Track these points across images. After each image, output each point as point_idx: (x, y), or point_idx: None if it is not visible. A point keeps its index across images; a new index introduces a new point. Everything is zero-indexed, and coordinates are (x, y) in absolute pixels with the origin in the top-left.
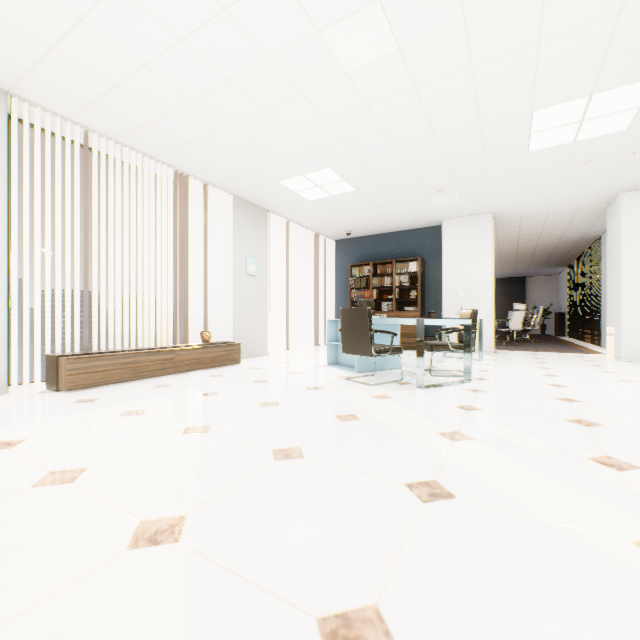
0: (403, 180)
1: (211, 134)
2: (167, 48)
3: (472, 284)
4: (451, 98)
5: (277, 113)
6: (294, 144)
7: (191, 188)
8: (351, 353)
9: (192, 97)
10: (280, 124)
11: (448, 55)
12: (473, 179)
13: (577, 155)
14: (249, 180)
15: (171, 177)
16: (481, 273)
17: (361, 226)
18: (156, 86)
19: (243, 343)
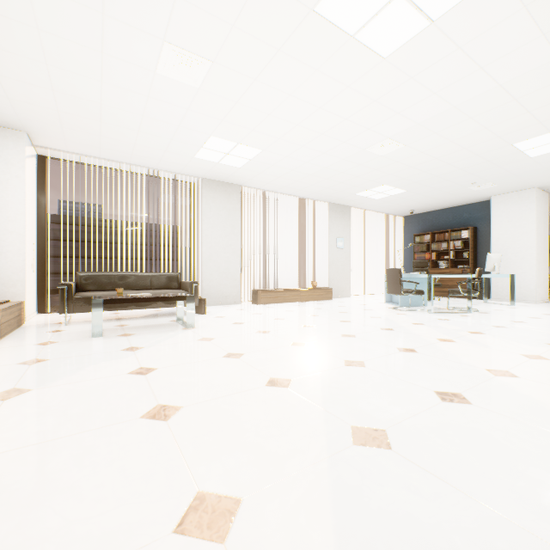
0: (439, 182)
1: (317, 183)
2: (301, 165)
3: (517, 246)
4: (447, 151)
5: (349, 172)
6: (360, 180)
7: (306, 203)
8: (391, 293)
9: (309, 174)
10: (351, 175)
11: (434, 141)
12: (497, 174)
13: None
14: (337, 196)
15: (296, 200)
16: (526, 237)
17: (420, 207)
18: (295, 174)
19: (334, 289)
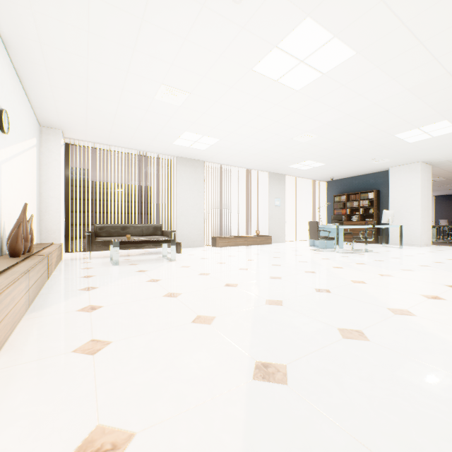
0: (348, 158)
1: (259, 159)
2: (247, 148)
3: (407, 205)
4: (349, 139)
5: (282, 152)
6: (290, 157)
7: (252, 172)
8: (312, 239)
9: (253, 154)
10: (284, 154)
11: (338, 134)
12: (389, 153)
13: (444, 139)
14: (275, 167)
15: (245, 170)
16: (413, 198)
17: (338, 175)
18: (243, 154)
19: (273, 236)
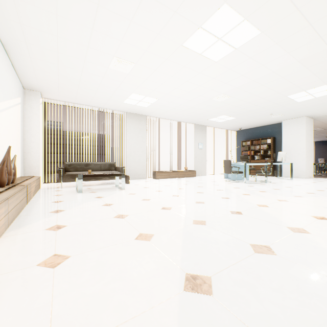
0: (252, 114)
1: (187, 114)
2: (178, 106)
3: (296, 148)
4: (254, 99)
5: (204, 109)
6: (210, 113)
7: (181, 124)
8: (226, 173)
9: (183, 110)
10: (205, 110)
11: (246, 95)
12: (282, 110)
13: (323, 99)
14: (198, 120)
15: (176, 122)
16: (300, 143)
17: (244, 126)
18: (175, 110)
19: (197, 171)
